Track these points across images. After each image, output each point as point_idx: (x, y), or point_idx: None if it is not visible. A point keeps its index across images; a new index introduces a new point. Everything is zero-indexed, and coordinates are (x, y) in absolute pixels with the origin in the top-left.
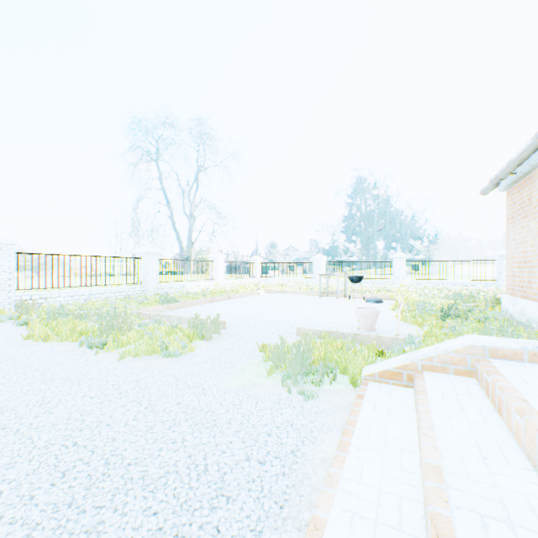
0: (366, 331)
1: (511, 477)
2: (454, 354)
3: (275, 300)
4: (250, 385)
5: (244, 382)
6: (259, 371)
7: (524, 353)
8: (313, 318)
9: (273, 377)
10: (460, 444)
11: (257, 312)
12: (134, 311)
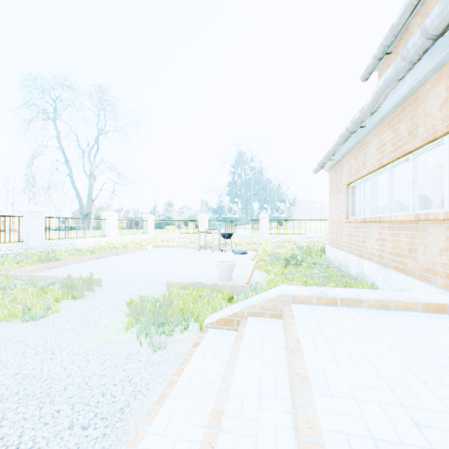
0: (224, 281)
1: (272, 410)
2: (269, 302)
3: (159, 255)
4: (106, 342)
5: (101, 340)
6: (120, 327)
7: (313, 298)
8: (187, 270)
9: (132, 331)
10: (247, 384)
11: (138, 267)
12: (4, 272)
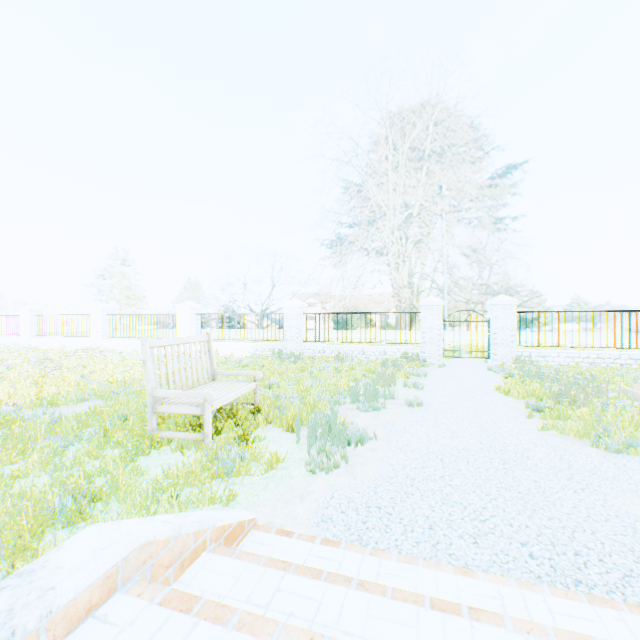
0: None
1: None
2: None
3: None
4: None
5: None
6: None
7: None
8: None
9: None
10: None
11: None
12: (622, 387)
